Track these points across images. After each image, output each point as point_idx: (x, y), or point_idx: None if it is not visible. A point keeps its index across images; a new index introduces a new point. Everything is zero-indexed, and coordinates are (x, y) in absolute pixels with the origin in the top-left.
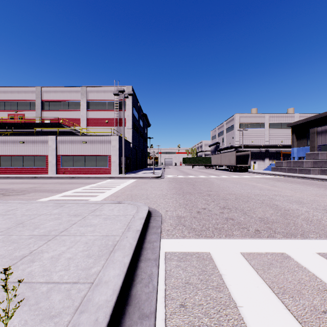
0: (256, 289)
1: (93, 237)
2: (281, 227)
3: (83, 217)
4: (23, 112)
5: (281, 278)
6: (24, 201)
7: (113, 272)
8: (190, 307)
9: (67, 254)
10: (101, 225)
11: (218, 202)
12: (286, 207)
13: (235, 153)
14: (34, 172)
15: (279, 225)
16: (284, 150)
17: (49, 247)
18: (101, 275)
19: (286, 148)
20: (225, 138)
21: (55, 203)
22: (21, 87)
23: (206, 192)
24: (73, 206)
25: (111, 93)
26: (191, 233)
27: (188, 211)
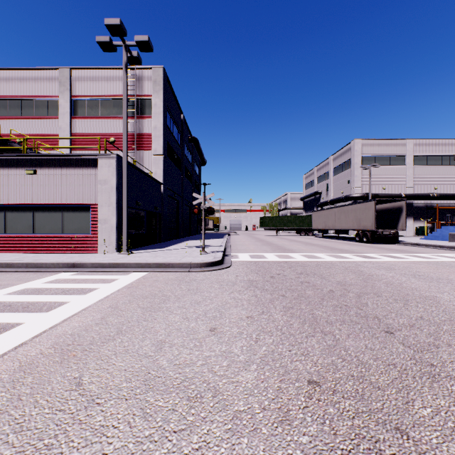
0: None
1: None
2: None
3: None
4: None
5: None
6: None
7: None
8: None
9: None
10: None
11: None
12: None
13: (374, 204)
14: None
15: None
16: (440, 203)
17: None
18: None
19: (445, 199)
20: (332, 184)
21: None
22: None
23: None
24: None
25: (121, 81)
26: None
27: None
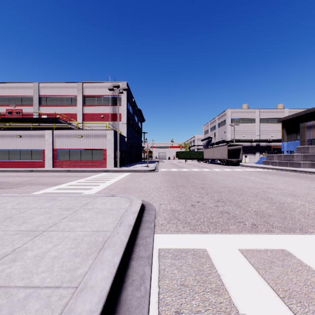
0: (259, 293)
1: (82, 233)
2: (278, 221)
3: (74, 211)
4: (21, 107)
5: (285, 278)
6: (16, 194)
7: (101, 274)
8: (186, 314)
9: (53, 252)
10: (92, 219)
11: (212, 195)
12: (281, 200)
13: (227, 147)
14: (31, 165)
15: (276, 219)
16: (274, 144)
17: (34, 244)
18: (87, 277)
19: (277, 142)
20: (217, 133)
21: (47, 196)
22: (19, 82)
23: (200, 185)
24: (66, 199)
25: (107, 88)
26: (186, 228)
27: (182, 204)
